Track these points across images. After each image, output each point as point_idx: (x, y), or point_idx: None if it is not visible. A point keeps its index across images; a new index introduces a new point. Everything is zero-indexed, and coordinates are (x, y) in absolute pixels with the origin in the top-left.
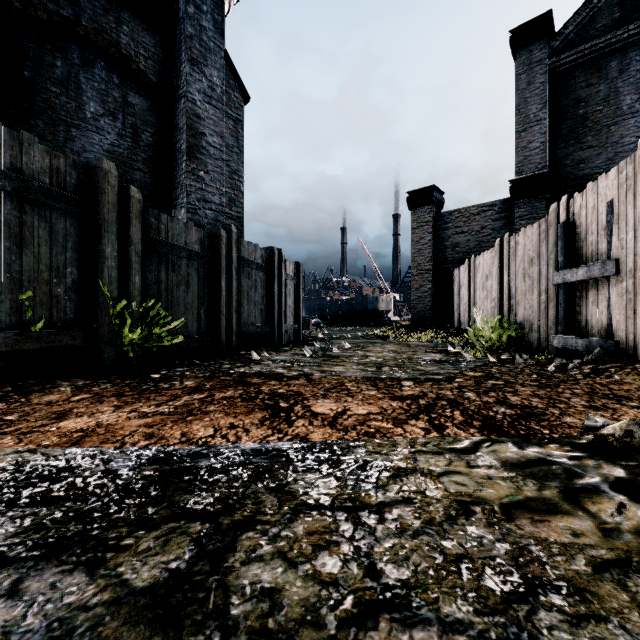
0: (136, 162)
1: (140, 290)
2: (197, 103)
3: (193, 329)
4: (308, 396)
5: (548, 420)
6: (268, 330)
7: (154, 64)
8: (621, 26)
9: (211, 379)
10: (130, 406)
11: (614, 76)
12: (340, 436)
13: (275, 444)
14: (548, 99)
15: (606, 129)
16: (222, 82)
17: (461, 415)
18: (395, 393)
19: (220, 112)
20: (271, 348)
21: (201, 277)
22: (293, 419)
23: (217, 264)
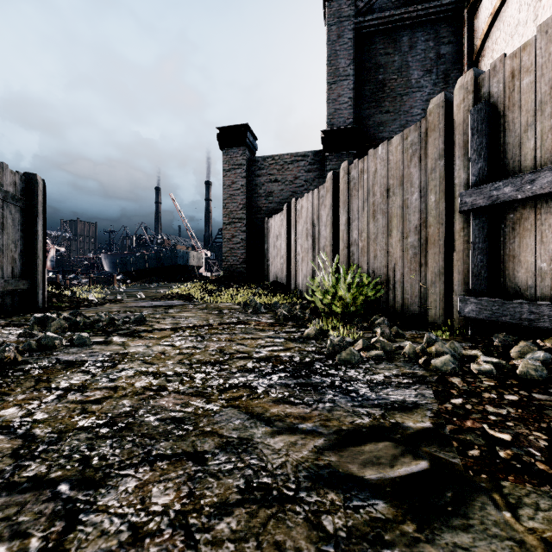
0: None
1: None
2: None
3: None
4: None
5: None
6: None
7: None
8: (411, 6)
9: None
10: None
11: (406, 50)
12: None
13: None
14: (354, 58)
15: (400, 98)
16: None
17: None
18: None
19: None
20: None
21: None
22: None
23: None
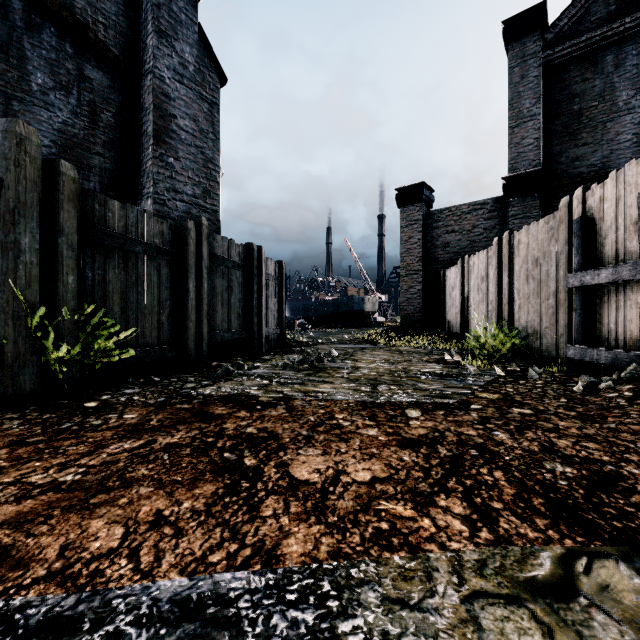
0: (94, 145)
1: (75, 293)
2: (166, 81)
3: (152, 339)
4: (286, 441)
5: (637, 491)
6: (246, 336)
7: (116, 35)
8: (617, 19)
9: (162, 409)
10: (18, 469)
11: (610, 71)
12: (333, 546)
13: (219, 577)
14: (542, 94)
15: (601, 126)
16: (195, 59)
17: (507, 481)
18: (402, 433)
19: (193, 93)
20: (249, 357)
21: (163, 277)
22: (259, 498)
23: (183, 261)
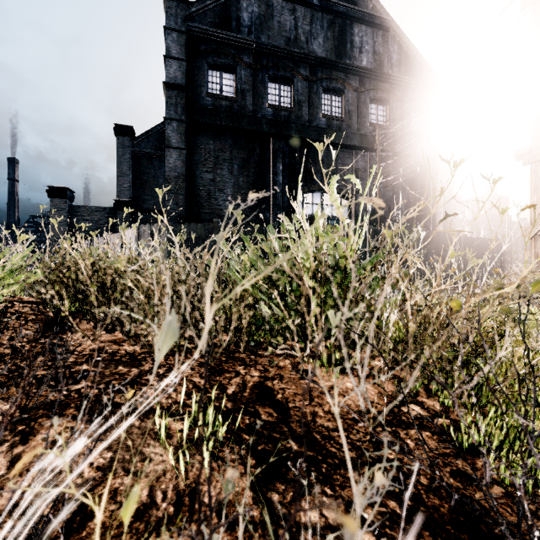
0: None
1: None
2: None
3: None
4: None
5: None
6: None
7: None
8: (159, 150)
9: None
10: None
11: (157, 169)
12: None
13: None
14: (132, 166)
15: (154, 190)
16: None
17: None
18: None
19: None
20: None
21: None
22: None
23: None
